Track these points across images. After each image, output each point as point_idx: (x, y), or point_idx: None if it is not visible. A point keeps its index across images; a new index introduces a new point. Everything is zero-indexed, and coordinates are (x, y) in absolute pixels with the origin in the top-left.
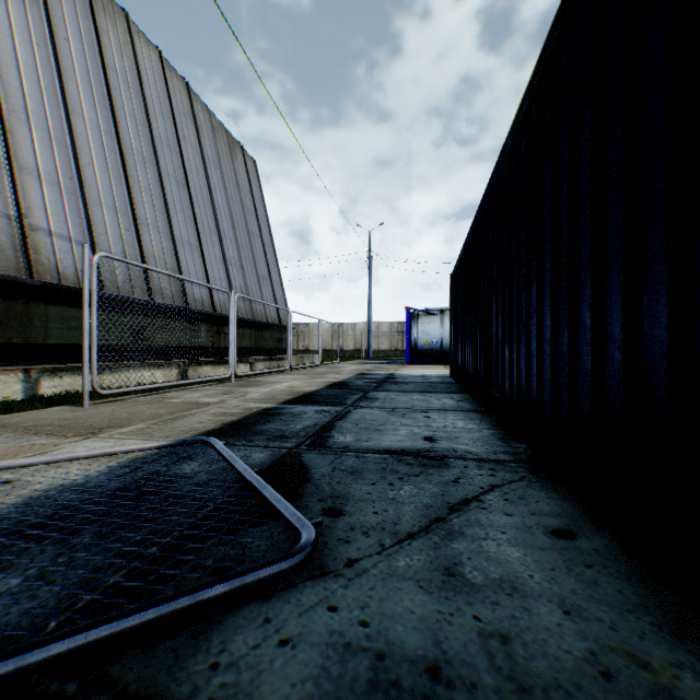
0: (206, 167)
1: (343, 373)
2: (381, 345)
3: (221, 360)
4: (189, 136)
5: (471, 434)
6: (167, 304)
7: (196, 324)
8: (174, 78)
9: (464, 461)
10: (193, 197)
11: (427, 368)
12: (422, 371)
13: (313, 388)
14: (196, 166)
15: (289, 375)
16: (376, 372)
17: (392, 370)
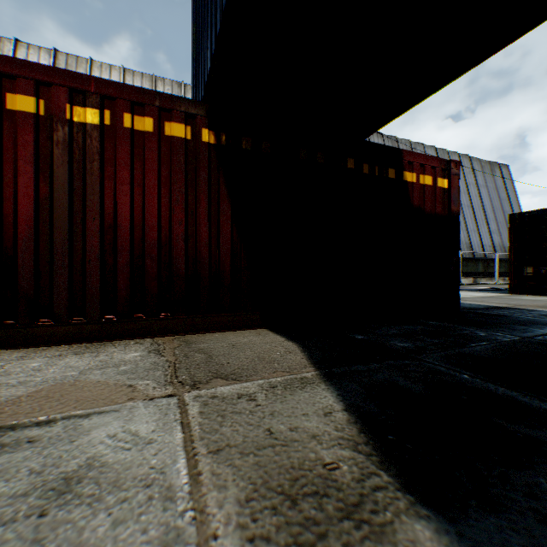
0: (478, 191)
1: None
2: None
3: (488, 277)
4: (470, 181)
5: None
6: (466, 257)
7: (476, 263)
8: (463, 159)
9: None
10: (473, 210)
11: None
12: None
13: None
14: (474, 194)
15: None
16: None
17: None
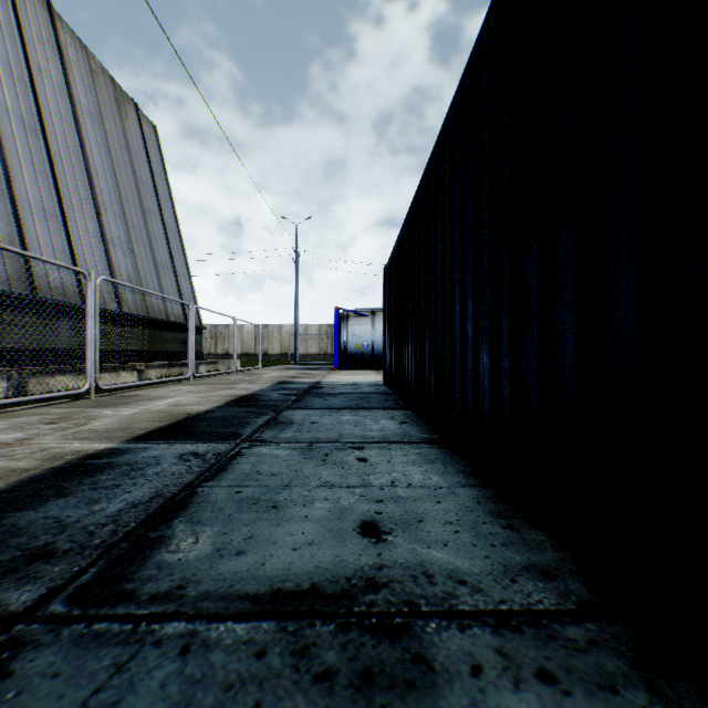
0: (77, 117)
1: (260, 382)
2: (309, 348)
3: None
4: (51, 70)
5: (443, 505)
6: None
7: (52, 318)
8: None
9: (461, 627)
10: (52, 149)
11: (357, 373)
12: (353, 377)
13: (206, 407)
14: (61, 112)
15: (187, 386)
16: (300, 380)
17: (319, 376)
